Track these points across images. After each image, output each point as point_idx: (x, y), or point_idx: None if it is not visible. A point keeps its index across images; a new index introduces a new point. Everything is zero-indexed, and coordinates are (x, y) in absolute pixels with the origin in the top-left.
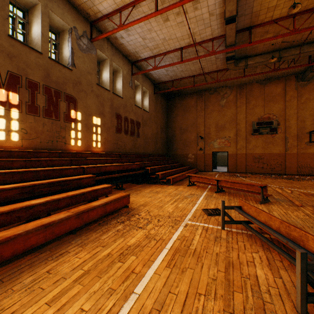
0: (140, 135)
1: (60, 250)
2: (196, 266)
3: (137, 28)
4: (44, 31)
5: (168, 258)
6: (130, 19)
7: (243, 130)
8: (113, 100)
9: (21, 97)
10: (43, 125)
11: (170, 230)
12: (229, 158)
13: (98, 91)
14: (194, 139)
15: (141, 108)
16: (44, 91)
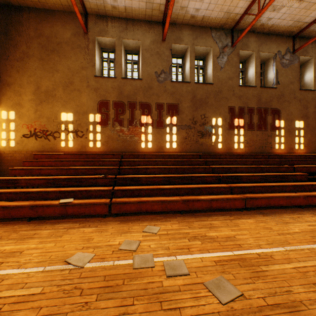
0: None
1: (297, 212)
2: None
3: None
4: (257, 70)
5: None
6: None
7: None
8: None
9: (244, 120)
10: (256, 136)
11: None
12: None
13: (300, 95)
14: None
15: None
16: (256, 112)
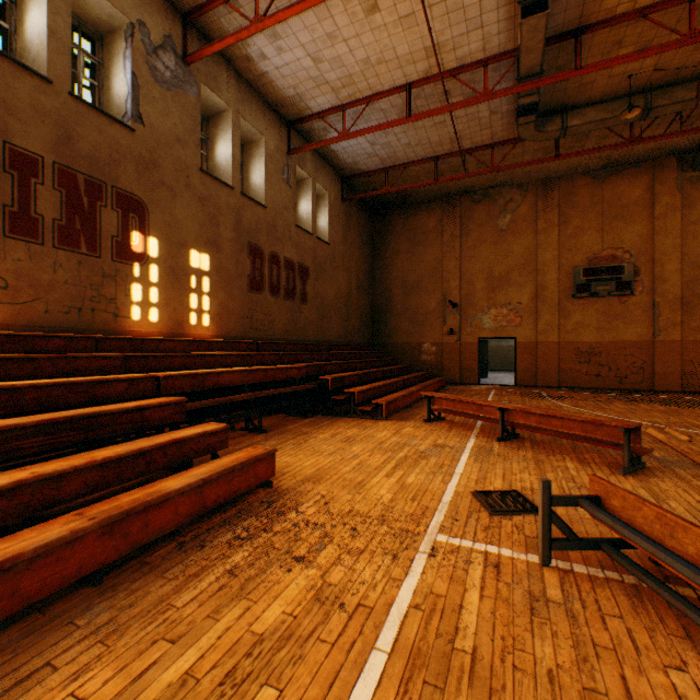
0: (308, 297)
1: (26, 661)
2: None
3: (299, 30)
4: (58, 25)
5: (388, 699)
6: (283, 7)
7: (551, 288)
8: (242, 212)
9: None
10: (55, 268)
11: (387, 570)
12: (518, 353)
13: (204, 186)
14: (436, 309)
15: (311, 233)
16: (56, 178)
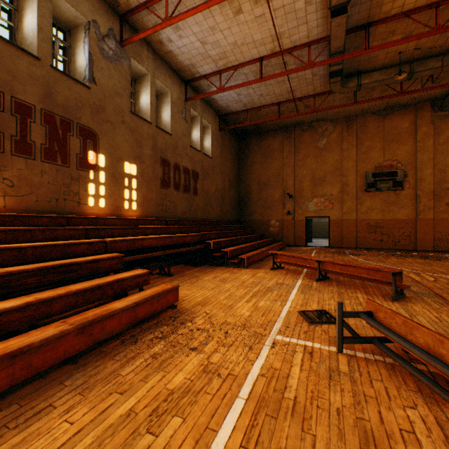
0: (198, 191)
1: (37, 403)
2: (301, 444)
3: (192, 25)
4: (44, 24)
5: (245, 423)
6: (182, 11)
7: (352, 185)
8: (157, 138)
9: (3, 127)
10: (42, 174)
11: (246, 355)
12: (331, 227)
13: (133, 122)
14: (279, 198)
15: (200, 151)
16: (43, 118)
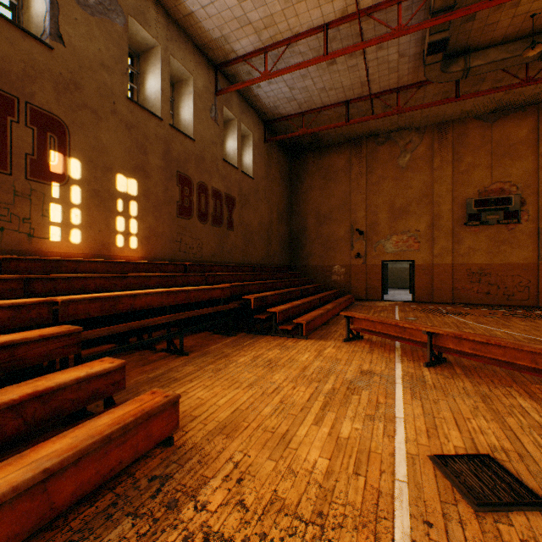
0: (234, 224)
1: None
2: None
3: None
4: None
5: None
6: None
7: (446, 217)
8: (171, 143)
9: None
10: None
11: None
12: (417, 274)
13: (132, 114)
14: (345, 236)
15: (237, 167)
16: None
